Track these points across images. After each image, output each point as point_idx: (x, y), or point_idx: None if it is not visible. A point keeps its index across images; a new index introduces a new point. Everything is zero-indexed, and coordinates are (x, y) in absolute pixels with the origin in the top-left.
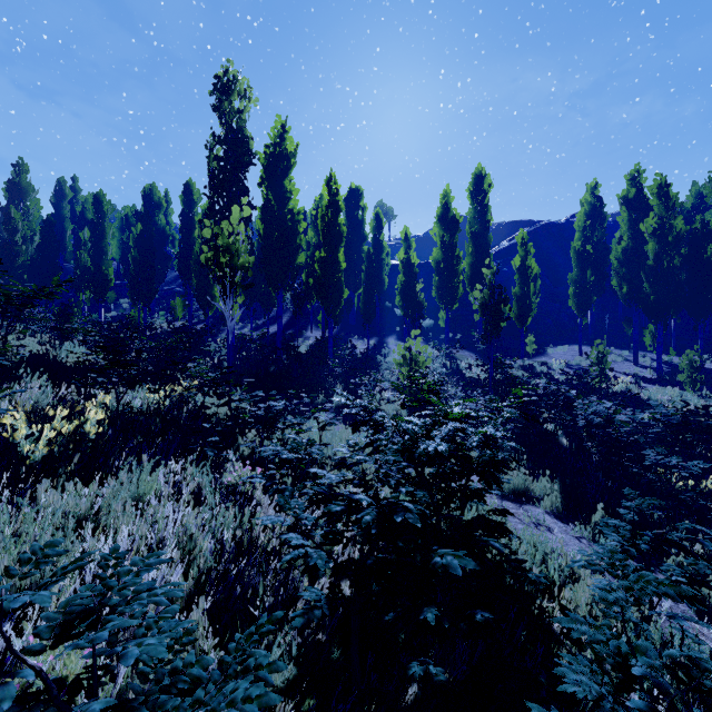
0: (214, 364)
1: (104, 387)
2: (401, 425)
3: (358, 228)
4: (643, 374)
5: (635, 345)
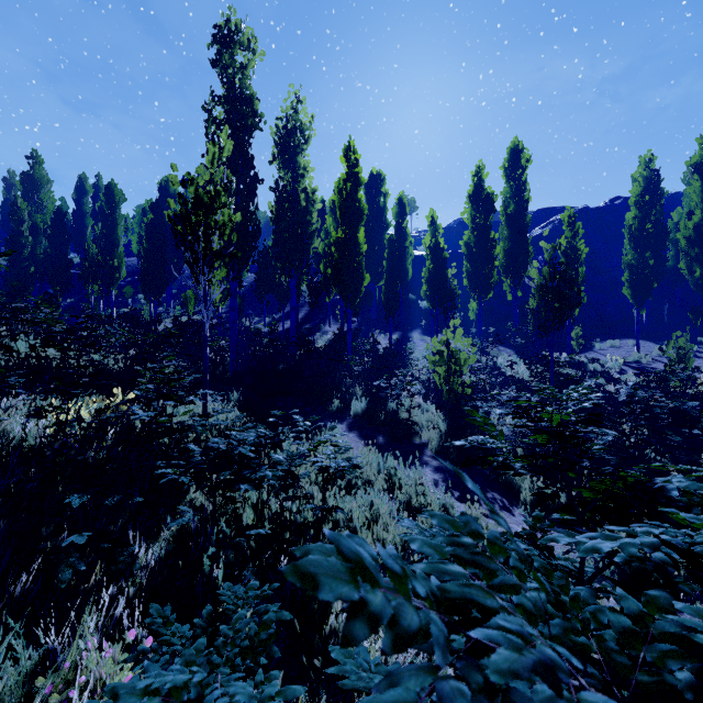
0: (216, 361)
1: None
2: None
3: (380, 216)
4: None
5: None
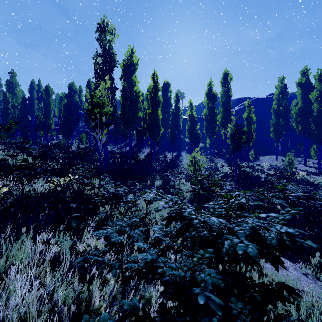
0: (97, 165)
1: (18, 180)
2: (206, 221)
3: (168, 101)
4: (310, 170)
5: (305, 155)
